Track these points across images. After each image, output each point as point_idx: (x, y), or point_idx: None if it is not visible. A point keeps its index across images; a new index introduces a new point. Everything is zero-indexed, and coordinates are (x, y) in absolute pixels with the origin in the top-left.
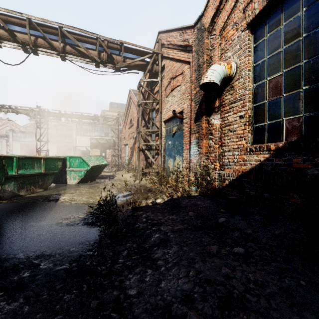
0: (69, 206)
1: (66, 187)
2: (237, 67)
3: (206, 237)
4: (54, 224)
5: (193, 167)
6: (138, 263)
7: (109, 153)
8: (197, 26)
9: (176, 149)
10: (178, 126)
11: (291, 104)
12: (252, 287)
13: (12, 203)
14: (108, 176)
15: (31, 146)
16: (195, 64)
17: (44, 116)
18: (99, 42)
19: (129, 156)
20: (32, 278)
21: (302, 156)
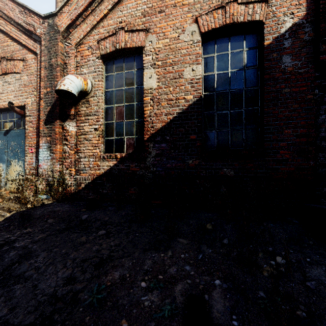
0: None
1: None
2: (92, 86)
3: (73, 234)
4: None
5: (43, 173)
6: None
7: None
8: (48, 21)
9: (11, 152)
10: (15, 122)
11: (129, 128)
12: (114, 248)
13: None
14: None
15: None
16: (45, 60)
17: None
18: None
19: None
20: None
21: (135, 163)
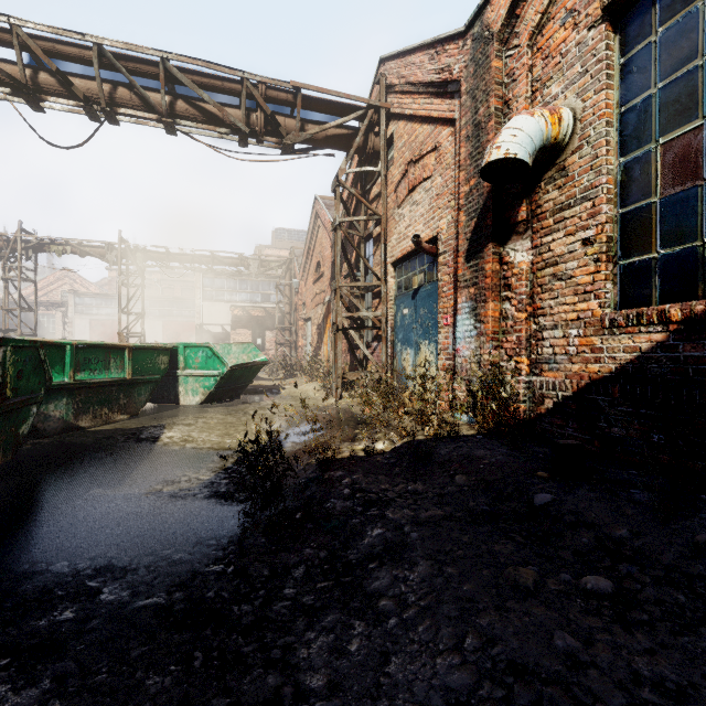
0: (180, 453)
1: (177, 412)
2: (576, 119)
3: (503, 541)
4: (144, 494)
5: (463, 367)
6: (331, 602)
7: (271, 338)
8: (472, 32)
9: (420, 327)
10: (425, 272)
11: None
12: (651, 700)
13: (61, 443)
14: (269, 389)
15: (111, 325)
16: (467, 122)
17: (136, 260)
18: (247, 88)
19: (314, 344)
20: (78, 626)
21: None
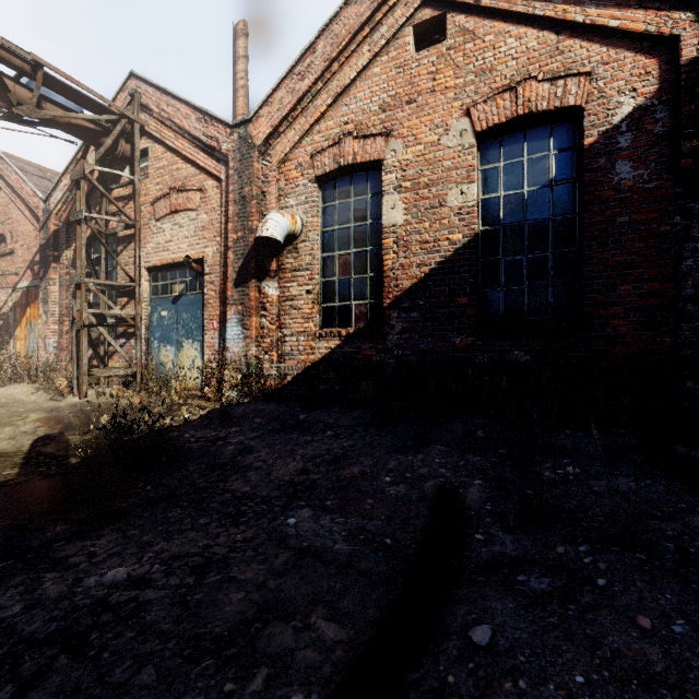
0: None
1: None
2: (303, 225)
3: (293, 434)
4: None
5: (233, 359)
6: (228, 475)
7: None
8: (238, 131)
9: (183, 328)
10: (188, 284)
11: (360, 288)
12: (349, 449)
13: None
14: None
15: None
16: (235, 190)
17: None
18: None
19: None
20: (84, 525)
21: (369, 343)
